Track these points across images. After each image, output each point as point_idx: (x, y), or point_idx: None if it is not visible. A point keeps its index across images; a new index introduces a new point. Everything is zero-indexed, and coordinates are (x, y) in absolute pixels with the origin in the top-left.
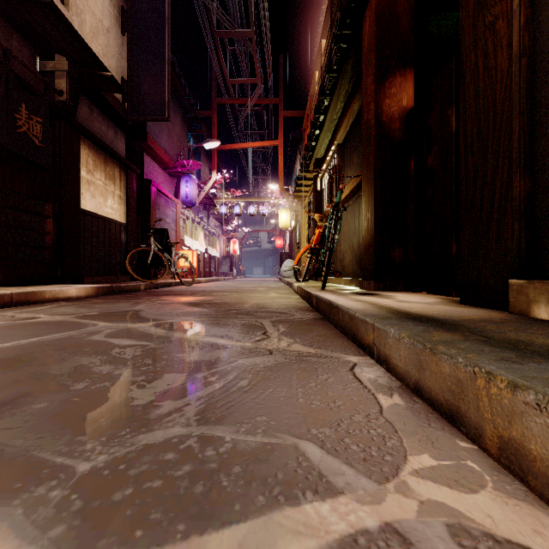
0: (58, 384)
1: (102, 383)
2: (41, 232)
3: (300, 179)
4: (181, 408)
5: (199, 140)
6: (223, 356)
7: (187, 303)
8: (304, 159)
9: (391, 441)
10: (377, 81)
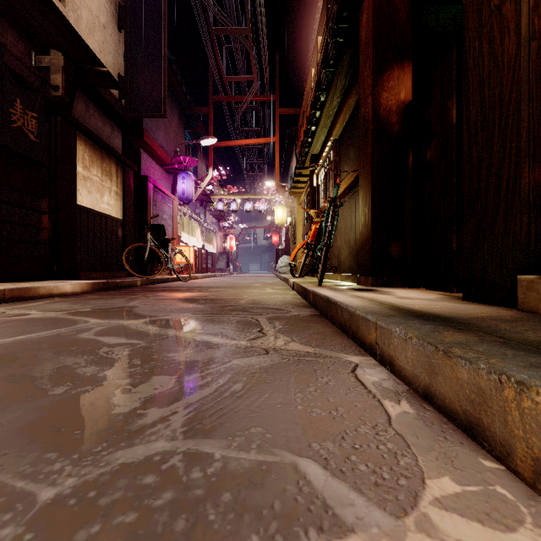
0: (36, 388)
1: (84, 387)
2: (37, 227)
3: (296, 176)
4: (167, 417)
5: (196, 137)
6: (216, 356)
7: (182, 299)
8: (300, 156)
9: (404, 459)
10: (375, 74)
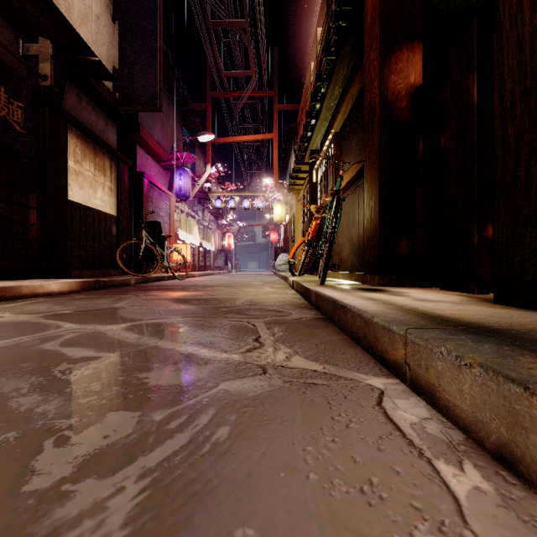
0: None
1: (5, 434)
2: (24, 223)
3: (295, 172)
4: (104, 502)
5: (194, 134)
6: (200, 377)
7: (174, 299)
8: (300, 151)
9: None
10: (382, 55)
